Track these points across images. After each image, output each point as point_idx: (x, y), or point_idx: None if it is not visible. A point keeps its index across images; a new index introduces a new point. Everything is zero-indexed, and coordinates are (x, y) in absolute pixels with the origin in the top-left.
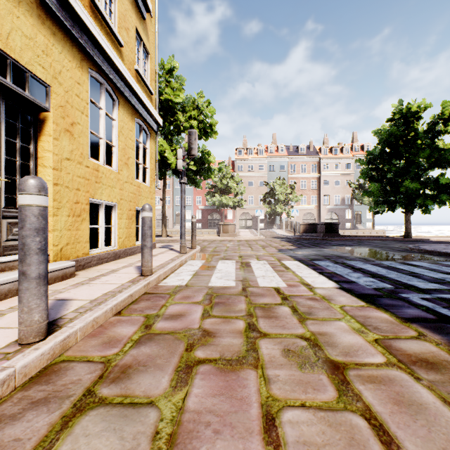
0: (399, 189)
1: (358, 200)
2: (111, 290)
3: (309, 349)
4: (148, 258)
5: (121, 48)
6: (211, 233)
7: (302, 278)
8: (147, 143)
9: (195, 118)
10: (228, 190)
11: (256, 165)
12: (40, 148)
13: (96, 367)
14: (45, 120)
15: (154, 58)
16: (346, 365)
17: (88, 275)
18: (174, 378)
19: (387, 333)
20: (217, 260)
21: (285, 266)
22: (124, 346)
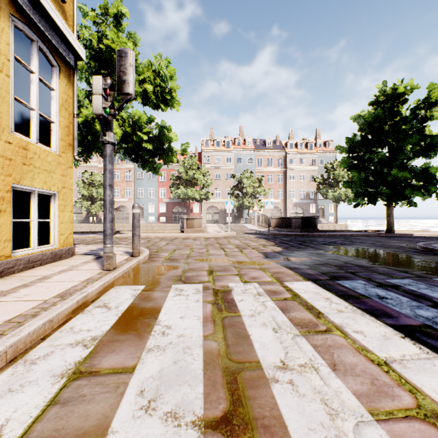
0: (385, 179)
1: (322, 194)
2: None
3: None
4: None
5: None
6: (176, 227)
7: (406, 379)
8: (53, 80)
9: (150, 81)
10: (194, 182)
11: (223, 157)
12: None
13: None
14: None
15: None
16: None
17: None
18: None
19: None
20: (168, 285)
21: (303, 301)
22: None
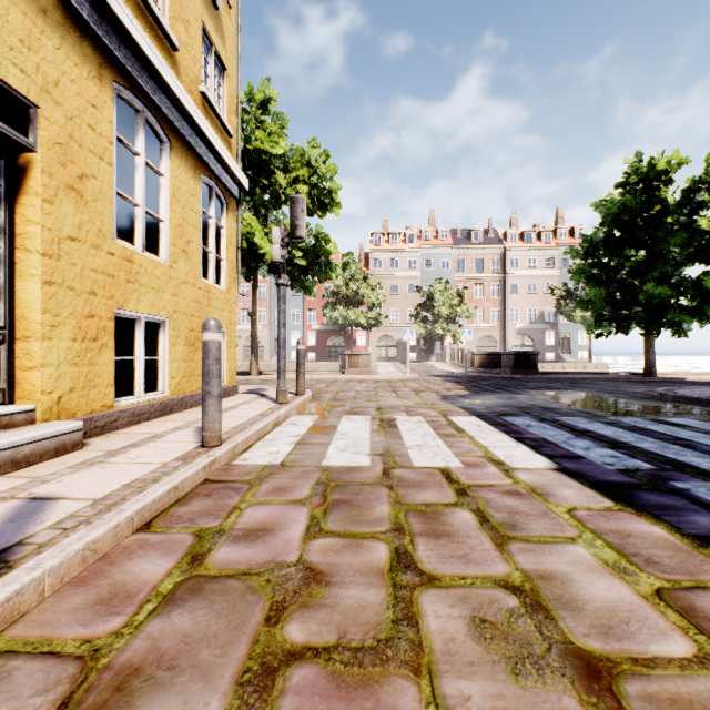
0: (637, 297)
1: (565, 315)
2: (140, 477)
3: (525, 619)
4: (213, 415)
5: (176, 54)
6: (332, 367)
7: (489, 450)
8: (222, 218)
9: (304, 181)
10: (359, 300)
11: (403, 260)
12: (19, 217)
13: (63, 672)
14: (28, 167)
15: (234, 76)
16: (614, 664)
17: (108, 445)
18: (232, 708)
19: (675, 574)
20: (339, 415)
21: (455, 426)
22: (137, 610)
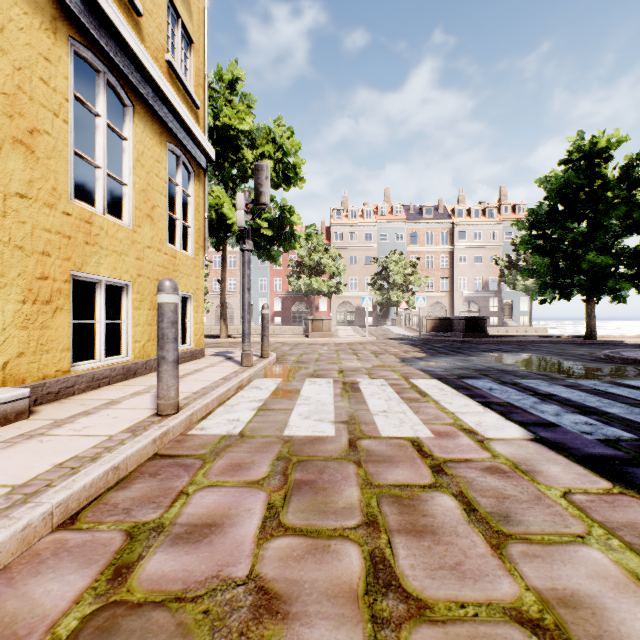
0: (579, 266)
1: (508, 283)
2: (77, 455)
3: None
4: (168, 382)
5: (140, 19)
6: (296, 331)
7: (457, 417)
8: (189, 186)
9: (270, 156)
10: (321, 270)
11: (361, 233)
12: None
13: None
14: None
15: (201, 50)
16: None
17: (58, 413)
18: None
19: None
20: (303, 378)
21: (418, 389)
22: None
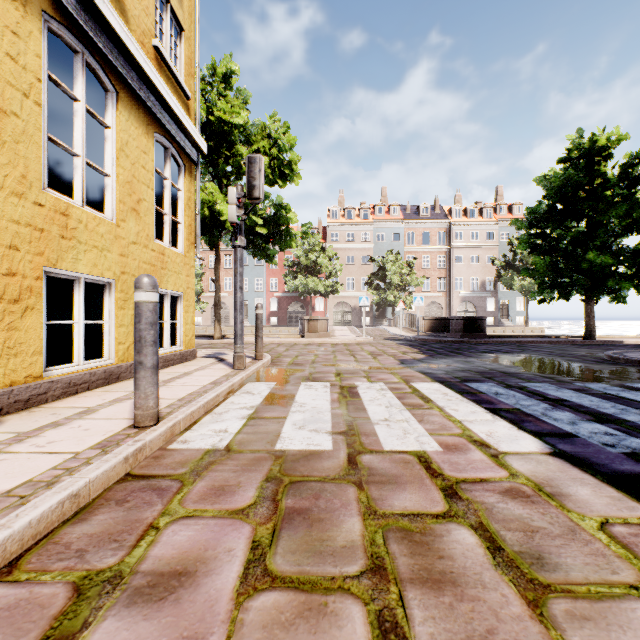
0: (579, 265)
1: (505, 283)
2: (32, 478)
3: None
4: (146, 390)
5: (124, 0)
6: (293, 331)
7: (465, 426)
8: (179, 180)
9: (265, 152)
10: (318, 269)
11: (357, 233)
12: None
13: None
14: None
15: (192, 39)
16: None
17: (24, 424)
18: None
19: None
20: (298, 382)
21: (420, 394)
22: None
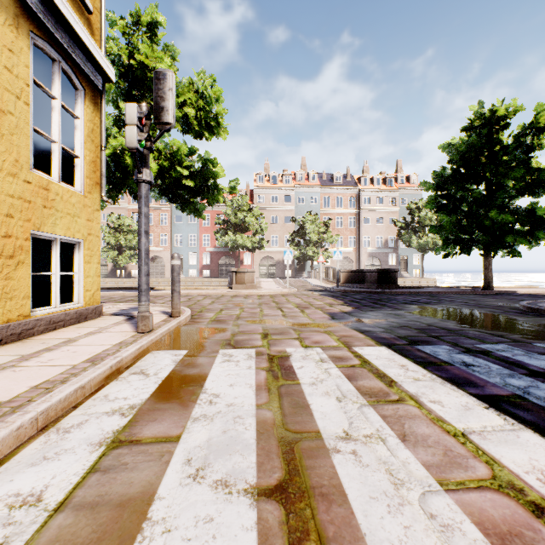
0: (481, 223)
1: (405, 241)
2: None
3: None
4: None
5: None
6: (223, 283)
7: (483, 450)
8: (77, 106)
9: (191, 104)
10: (245, 227)
11: (281, 196)
12: None
13: None
14: None
15: None
16: None
17: None
18: None
19: None
20: (215, 349)
21: (373, 368)
22: None
